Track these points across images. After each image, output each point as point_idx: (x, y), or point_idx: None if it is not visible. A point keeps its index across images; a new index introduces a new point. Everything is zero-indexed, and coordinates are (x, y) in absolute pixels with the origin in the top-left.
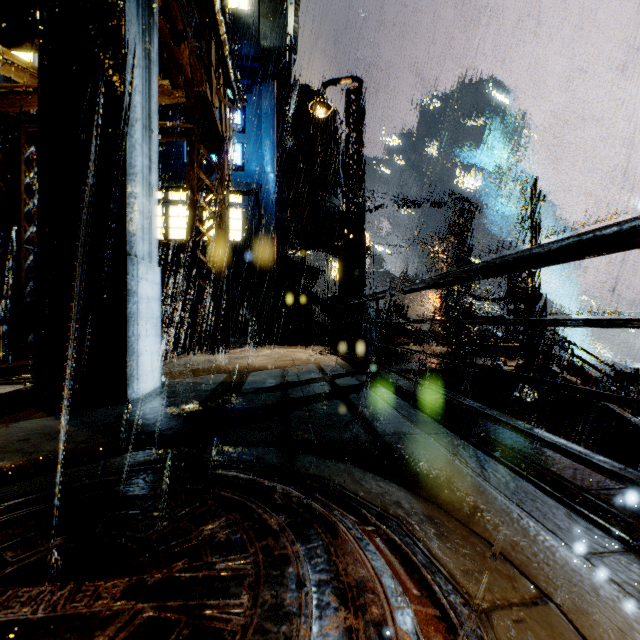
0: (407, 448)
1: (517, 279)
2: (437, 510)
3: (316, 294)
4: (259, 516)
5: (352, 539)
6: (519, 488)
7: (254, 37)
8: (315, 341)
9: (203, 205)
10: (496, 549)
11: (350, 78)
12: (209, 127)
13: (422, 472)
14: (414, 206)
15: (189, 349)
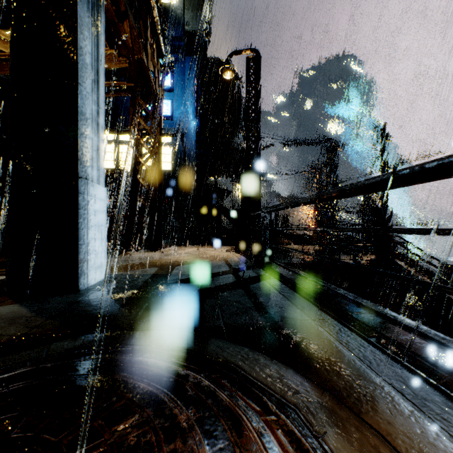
0: (298, 333)
1: (370, 197)
2: (329, 397)
3: (225, 208)
4: (170, 411)
5: (256, 436)
6: (397, 373)
7: (180, 23)
8: (224, 242)
9: (142, 143)
10: (388, 442)
11: (249, 49)
12: (146, 85)
13: (312, 357)
14: (295, 145)
15: (132, 248)
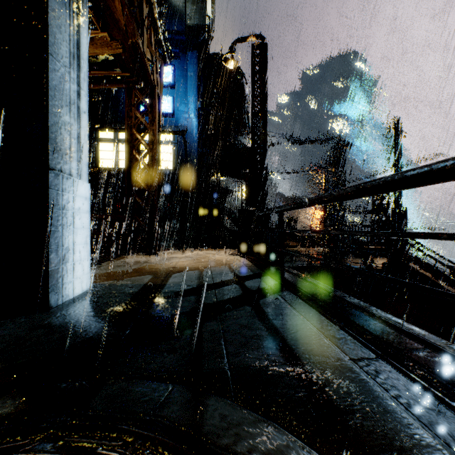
0: (337, 387)
1: (380, 197)
2: None
3: (228, 209)
4: None
5: None
6: None
7: (181, 16)
8: (227, 244)
9: (139, 138)
10: None
11: (255, 36)
12: (143, 75)
13: (374, 444)
14: (301, 143)
15: (128, 251)
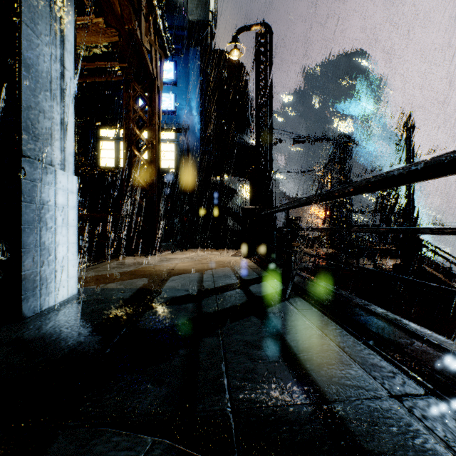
0: (385, 445)
1: (389, 196)
2: None
3: (231, 208)
4: None
5: None
6: None
7: (183, 12)
8: (230, 244)
9: (137, 133)
10: None
11: (259, 24)
12: (141, 66)
13: None
14: (306, 141)
15: (126, 252)
